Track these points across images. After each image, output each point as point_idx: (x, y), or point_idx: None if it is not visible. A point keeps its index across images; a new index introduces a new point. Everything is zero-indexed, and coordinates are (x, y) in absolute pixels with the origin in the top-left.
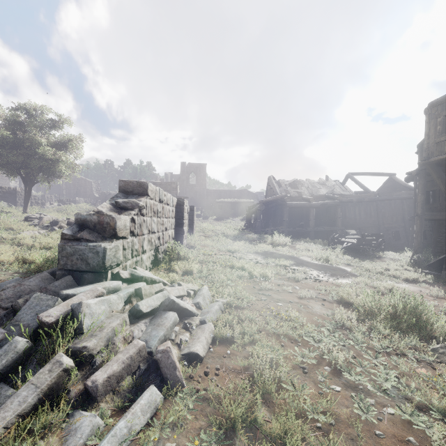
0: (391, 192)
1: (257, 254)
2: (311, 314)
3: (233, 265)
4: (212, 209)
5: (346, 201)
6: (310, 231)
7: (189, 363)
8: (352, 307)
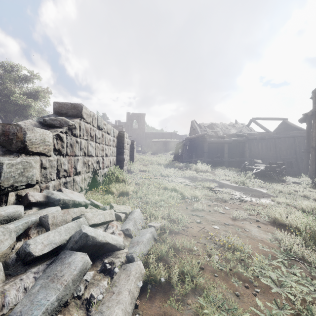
0: (286, 132)
1: (185, 178)
2: (252, 239)
3: (166, 187)
4: (149, 146)
5: (252, 138)
6: (224, 161)
7: None
8: (288, 229)
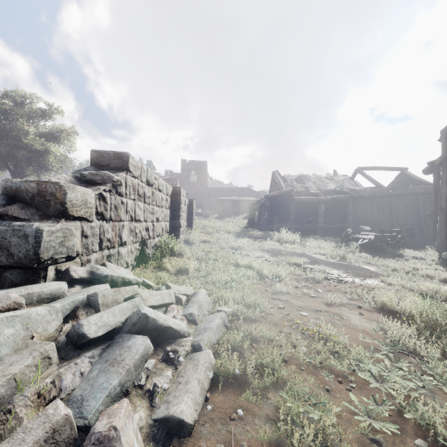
0: (406, 187)
1: (264, 252)
2: (350, 329)
3: (238, 263)
4: (214, 207)
5: (357, 196)
6: (319, 228)
7: (165, 439)
8: (399, 317)
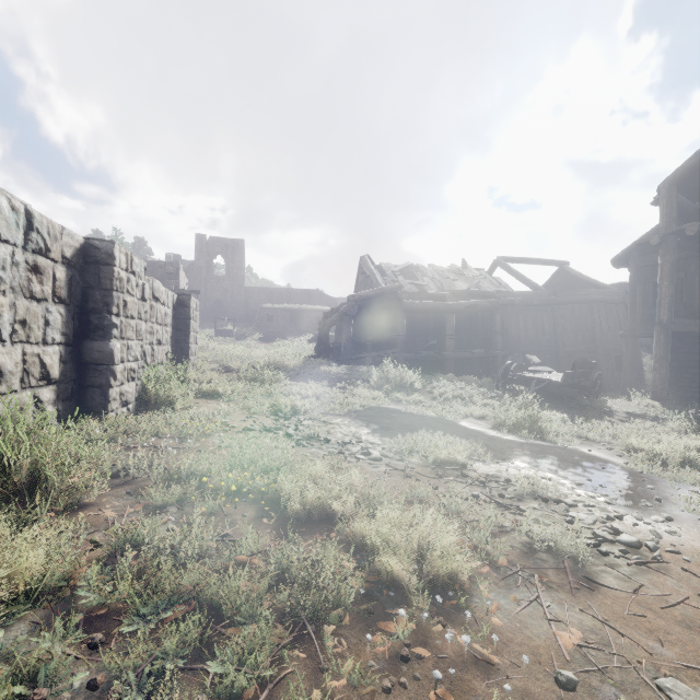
0: (575, 290)
1: (355, 419)
2: None
3: (281, 495)
4: (256, 321)
5: (504, 302)
6: (447, 359)
7: None
8: None
